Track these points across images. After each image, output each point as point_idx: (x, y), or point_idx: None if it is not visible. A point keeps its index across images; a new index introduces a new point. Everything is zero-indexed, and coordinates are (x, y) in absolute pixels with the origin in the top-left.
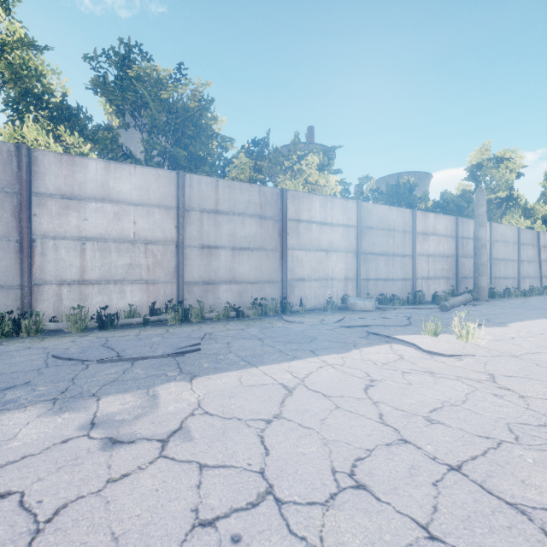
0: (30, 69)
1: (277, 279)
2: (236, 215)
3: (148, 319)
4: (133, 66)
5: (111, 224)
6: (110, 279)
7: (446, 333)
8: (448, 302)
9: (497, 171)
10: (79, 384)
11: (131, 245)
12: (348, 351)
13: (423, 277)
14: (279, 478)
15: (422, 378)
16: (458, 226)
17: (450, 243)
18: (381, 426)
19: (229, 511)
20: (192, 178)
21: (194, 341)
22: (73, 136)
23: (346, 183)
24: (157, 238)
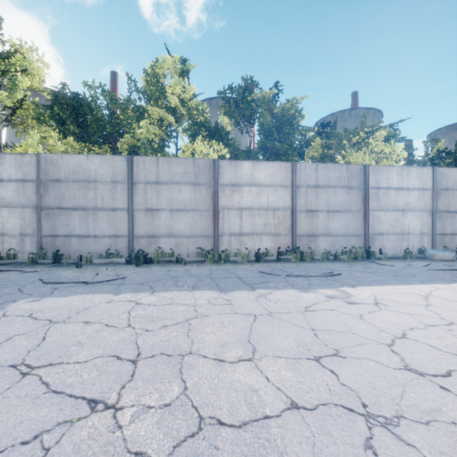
0: (199, 110)
1: (360, 233)
2: (330, 188)
3: (280, 257)
4: (252, 94)
5: (255, 199)
6: (254, 233)
7: None
8: None
9: None
10: (294, 283)
11: (265, 212)
12: (451, 283)
13: None
14: (453, 321)
15: None
16: None
17: None
18: None
19: (438, 324)
20: (301, 165)
21: (328, 270)
22: (218, 145)
23: (412, 149)
24: (280, 206)
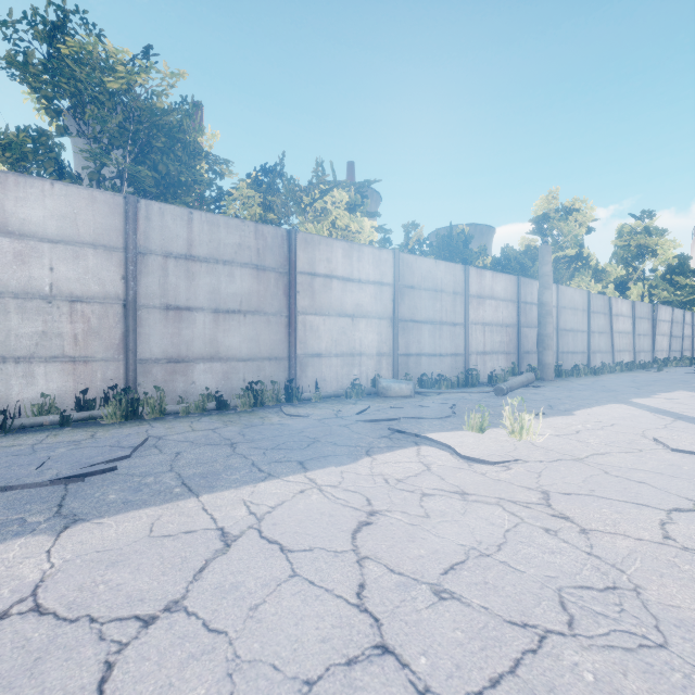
0: None
1: (282, 354)
2: (220, 264)
3: (68, 416)
4: (67, 38)
5: (9, 269)
6: (8, 356)
7: (497, 427)
8: (505, 384)
9: (565, 224)
10: None
11: (45, 303)
12: (354, 461)
13: (478, 351)
14: None
15: (448, 504)
16: (520, 289)
17: (511, 309)
18: (353, 615)
19: None
20: (150, 206)
21: (120, 452)
22: None
23: (385, 230)
24: (91, 293)
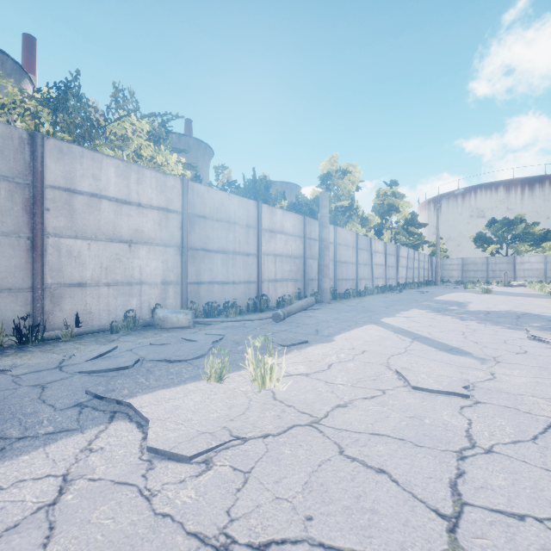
0: None
1: (21, 284)
2: None
3: None
4: None
5: None
6: None
7: (248, 368)
8: (282, 310)
9: (342, 182)
10: None
11: None
12: None
13: (270, 279)
14: None
15: None
16: (306, 227)
17: (299, 243)
18: None
19: None
20: None
21: None
22: None
23: (192, 166)
24: None
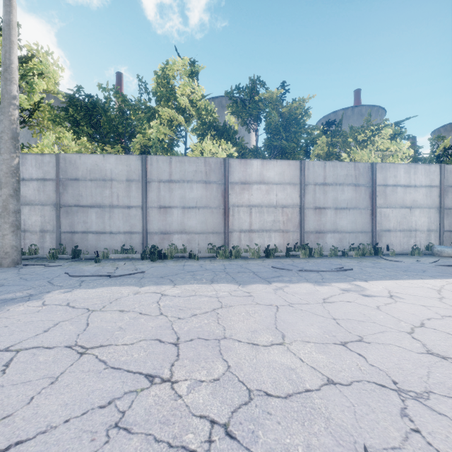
0: (207, 110)
1: (368, 230)
2: (337, 185)
3: (289, 253)
4: (260, 94)
5: (264, 197)
6: (264, 229)
7: None
8: None
9: None
10: (308, 278)
11: (274, 209)
12: None
13: None
14: None
15: None
16: None
17: None
18: None
19: None
20: (309, 163)
21: (338, 266)
22: (227, 144)
23: (418, 146)
24: (288, 203)
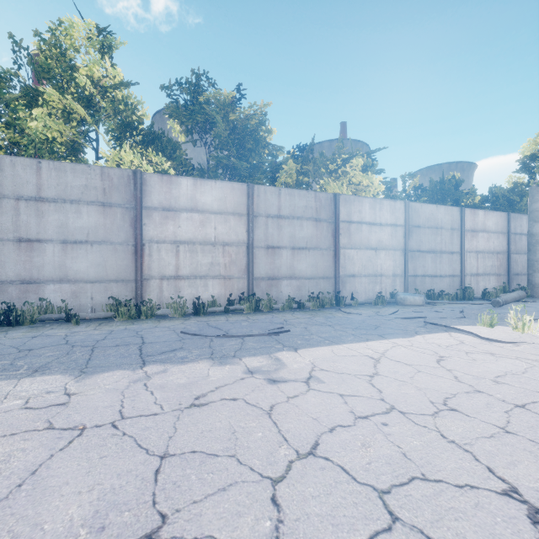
0: (127, 104)
1: (330, 275)
2: (295, 219)
3: (228, 308)
4: (204, 93)
5: (198, 230)
6: (197, 275)
7: (501, 325)
8: (500, 298)
9: None
10: (217, 350)
11: (212, 247)
12: (412, 336)
13: (472, 273)
14: (395, 403)
15: (484, 356)
16: (510, 222)
17: (501, 239)
18: (458, 383)
19: (373, 414)
20: (259, 188)
21: (278, 325)
22: (157, 156)
23: (389, 182)
24: (232, 240)
